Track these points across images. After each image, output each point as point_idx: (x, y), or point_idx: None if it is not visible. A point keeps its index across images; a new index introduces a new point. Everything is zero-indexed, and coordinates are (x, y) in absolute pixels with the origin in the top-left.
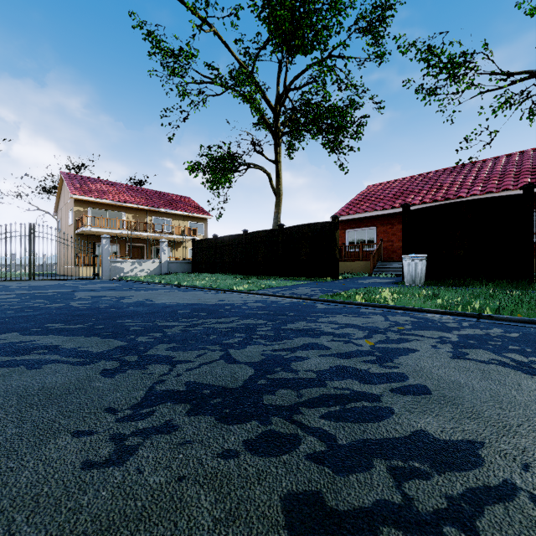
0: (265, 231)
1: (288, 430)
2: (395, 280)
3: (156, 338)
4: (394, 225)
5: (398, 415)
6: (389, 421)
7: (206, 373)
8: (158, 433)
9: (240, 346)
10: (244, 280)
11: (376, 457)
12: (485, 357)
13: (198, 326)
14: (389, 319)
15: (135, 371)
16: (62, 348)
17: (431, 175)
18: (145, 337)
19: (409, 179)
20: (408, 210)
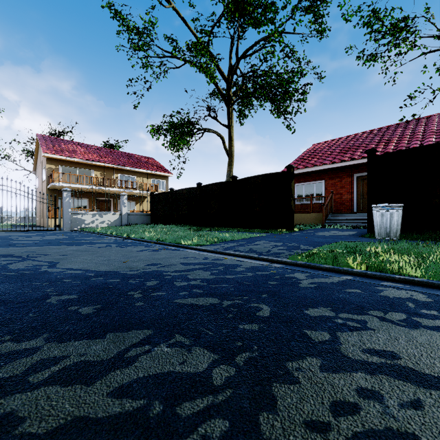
0: (219, 183)
1: None
2: (358, 233)
3: None
4: (343, 178)
5: None
6: None
7: None
8: None
9: None
10: (196, 233)
11: None
12: None
13: None
14: None
15: None
16: None
17: (375, 132)
18: None
19: (353, 137)
20: (374, 156)
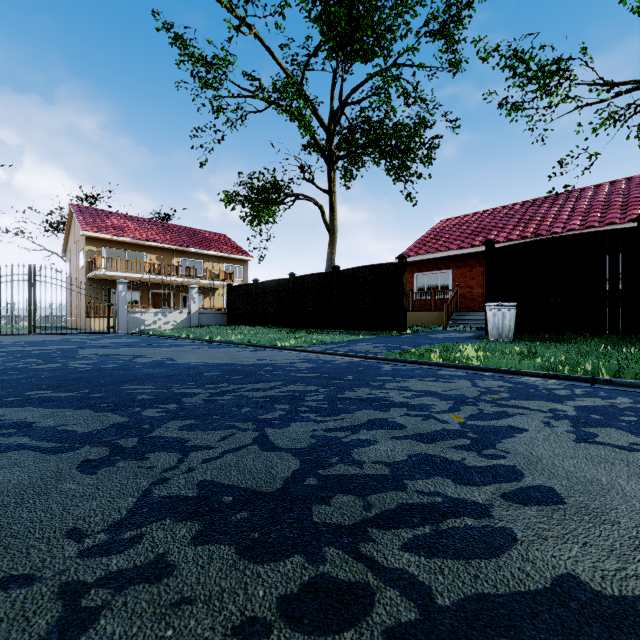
0: (317, 275)
1: (352, 574)
2: (477, 335)
3: (168, 412)
4: (474, 268)
5: (524, 544)
6: (512, 556)
7: (230, 467)
8: (140, 581)
9: (282, 423)
10: (291, 335)
11: (506, 637)
12: (622, 440)
13: (228, 394)
14: (478, 384)
15: (128, 463)
16: (36, 427)
17: (518, 207)
18: (154, 411)
19: (490, 212)
20: (492, 248)
